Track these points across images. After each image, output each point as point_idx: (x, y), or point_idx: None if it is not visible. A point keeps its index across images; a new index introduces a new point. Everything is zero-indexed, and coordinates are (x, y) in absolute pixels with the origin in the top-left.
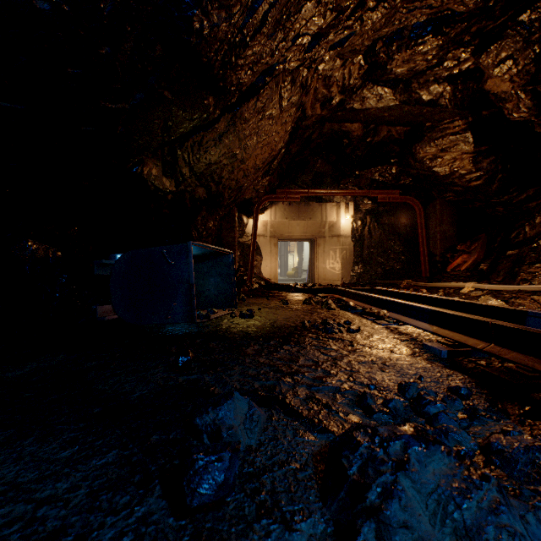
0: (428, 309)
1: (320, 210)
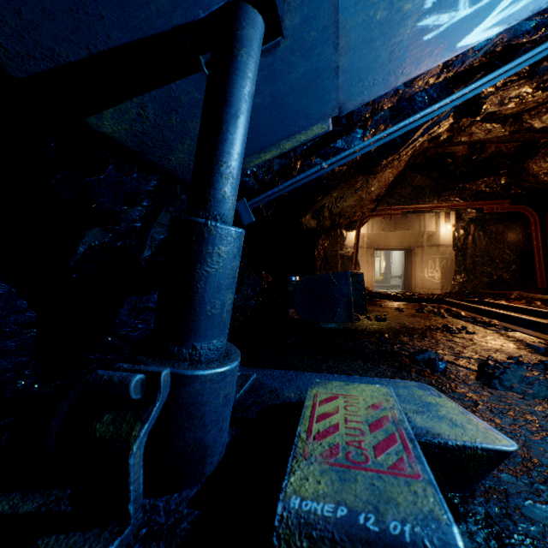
0: (532, 320)
1: (418, 221)
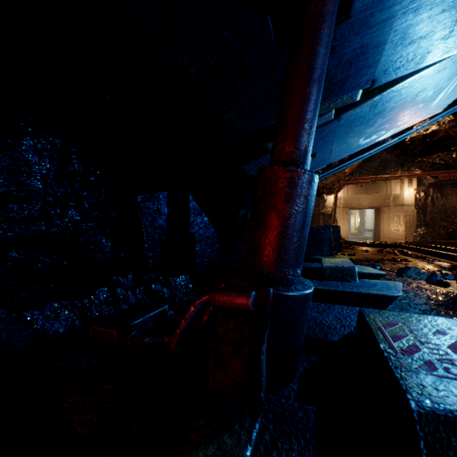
0: (446, 253)
1: (385, 186)
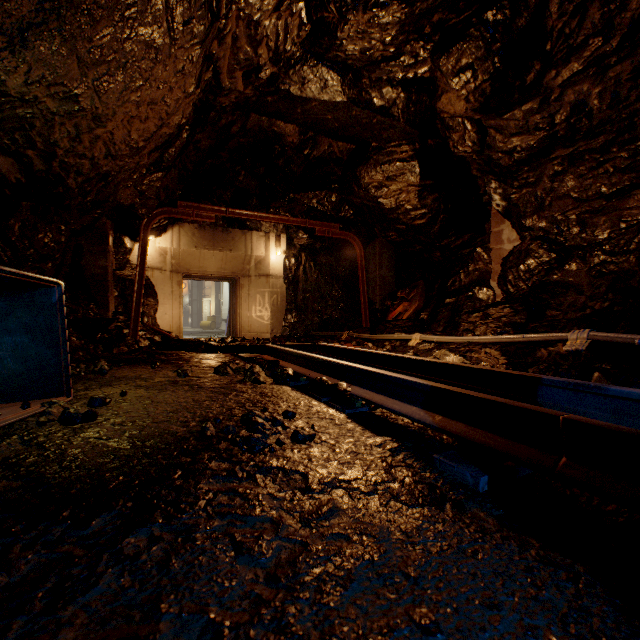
0: (425, 386)
1: (244, 241)
